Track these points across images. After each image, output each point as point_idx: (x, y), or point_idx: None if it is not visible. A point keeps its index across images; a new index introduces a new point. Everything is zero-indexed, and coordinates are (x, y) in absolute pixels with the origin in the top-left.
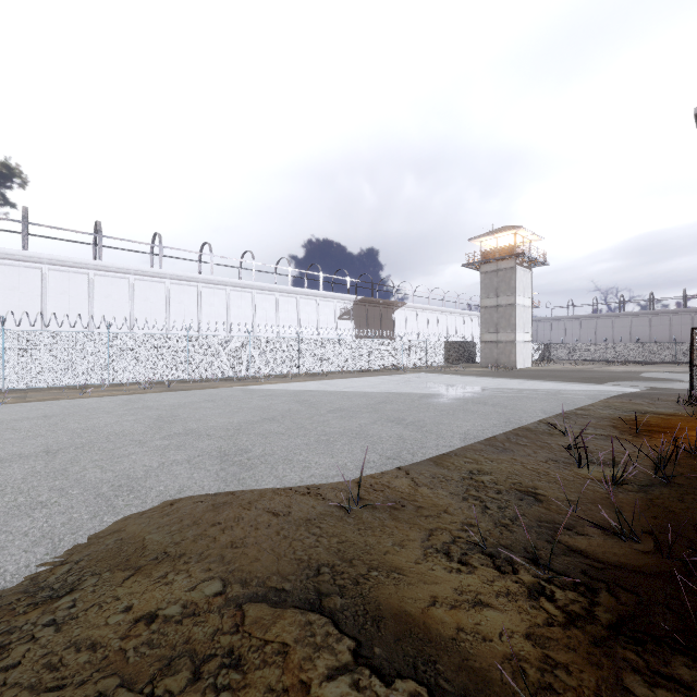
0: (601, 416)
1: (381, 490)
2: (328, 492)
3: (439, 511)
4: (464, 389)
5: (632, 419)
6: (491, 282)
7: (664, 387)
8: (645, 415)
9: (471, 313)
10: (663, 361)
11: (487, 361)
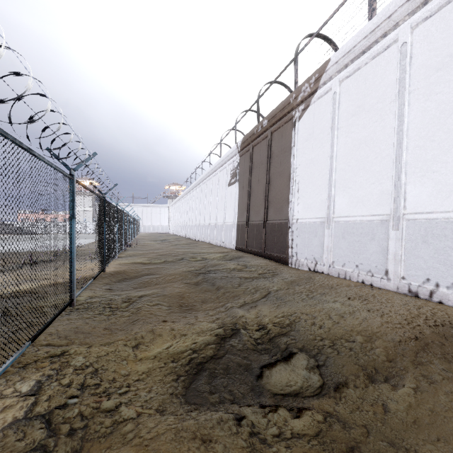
0: None
1: None
2: None
3: None
4: None
5: None
6: None
7: None
8: None
9: None
10: None
11: None
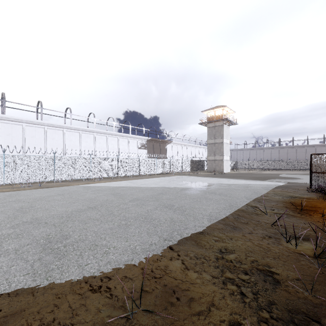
0: (276, 200)
1: (160, 278)
2: (116, 285)
3: (208, 304)
4: (202, 184)
5: (292, 202)
6: (212, 132)
7: (294, 182)
8: (296, 199)
9: (202, 146)
10: (285, 168)
11: (210, 169)
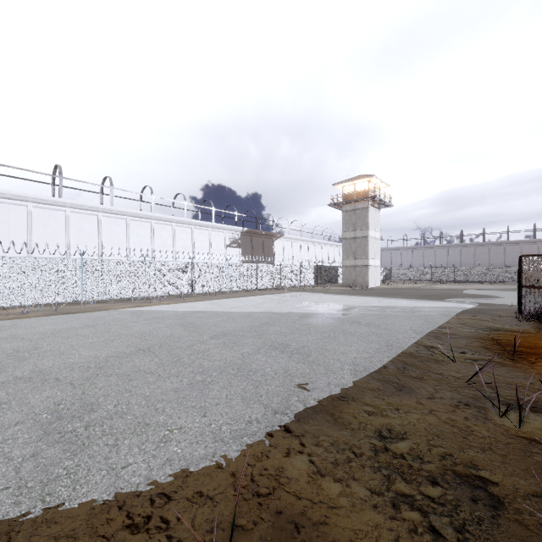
0: (466, 335)
1: (268, 495)
2: (182, 514)
3: None
4: (336, 307)
5: (494, 338)
6: (350, 219)
7: (490, 302)
8: (501, 333)
9: (333, 243)
10: (471, 280)
11: (347, 281)
